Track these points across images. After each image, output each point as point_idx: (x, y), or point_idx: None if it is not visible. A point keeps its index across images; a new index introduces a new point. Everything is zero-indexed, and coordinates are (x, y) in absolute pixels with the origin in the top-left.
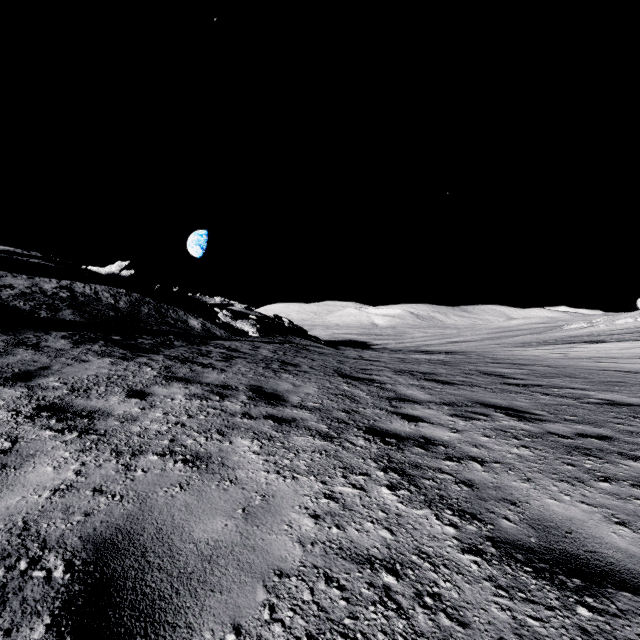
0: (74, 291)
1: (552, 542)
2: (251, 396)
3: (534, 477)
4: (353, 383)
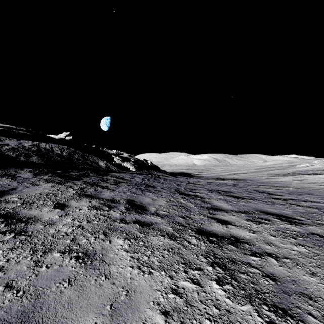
0: (40, 147)
1: None
2: (127, 207)
3: (316, 272)
4: (186, 198)
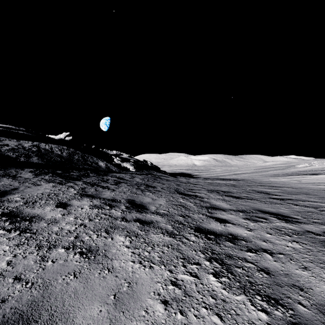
0: (40, 147)
1: None
2: (127, 206)
3: (309, 266)
4: (185, 198)
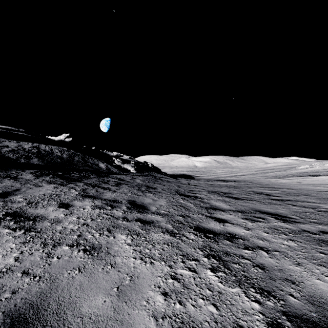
0: (40, 149)
1: (327, 316)
2: (129, 207)
3: (302, 262)
4: (186, 198)
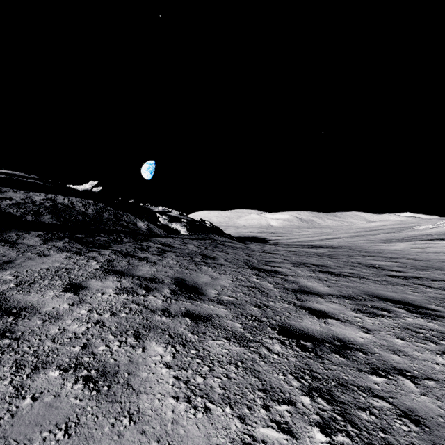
0: (56, 202)
1: None
2: (174, 289)
3: None
4: (261, 275)
